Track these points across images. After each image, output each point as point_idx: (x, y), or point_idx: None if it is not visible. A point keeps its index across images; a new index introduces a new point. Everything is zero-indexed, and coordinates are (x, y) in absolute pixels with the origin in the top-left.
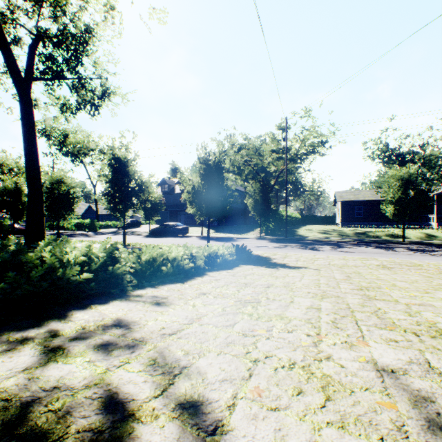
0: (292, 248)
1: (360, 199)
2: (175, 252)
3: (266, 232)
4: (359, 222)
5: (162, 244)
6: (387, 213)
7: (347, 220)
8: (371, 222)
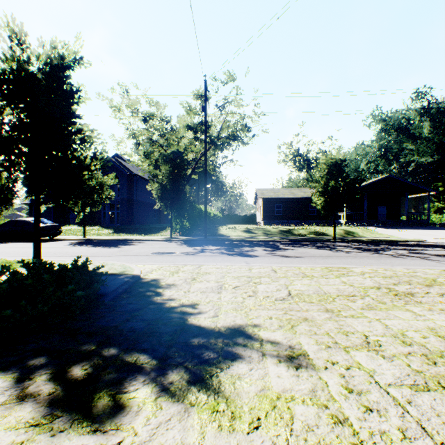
0: (212, 255)
1: (281, 197)
2: None
3: (181, 231)
4: (279, 220)
5: None
6: (318, 206)
7: (268, 218)
8: (290, 220)
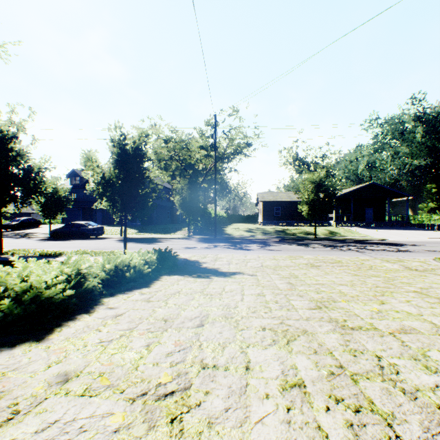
0: (222, 249)
1: (279, 200)
2: (31, 276)
3: (195, 231)
4: (278, 221)
5: (15, 260)
6: (303, 212)
7: (268, 219)
8: (287, 221)
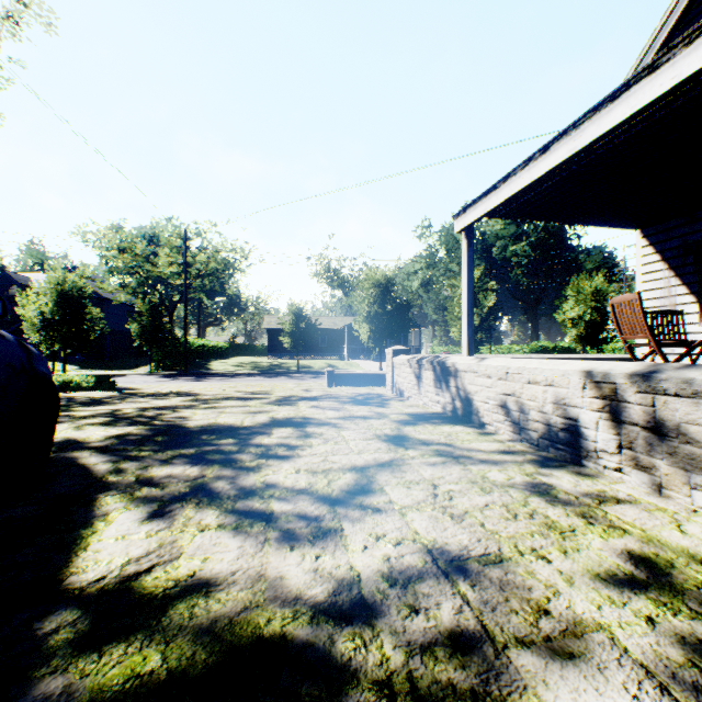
0: (177, 381)
1: None
2: None
3: (163, 366)
4: (288, 353)
5: None
6: (287, 344)
7: (275, 351)
8: (299, 353)
